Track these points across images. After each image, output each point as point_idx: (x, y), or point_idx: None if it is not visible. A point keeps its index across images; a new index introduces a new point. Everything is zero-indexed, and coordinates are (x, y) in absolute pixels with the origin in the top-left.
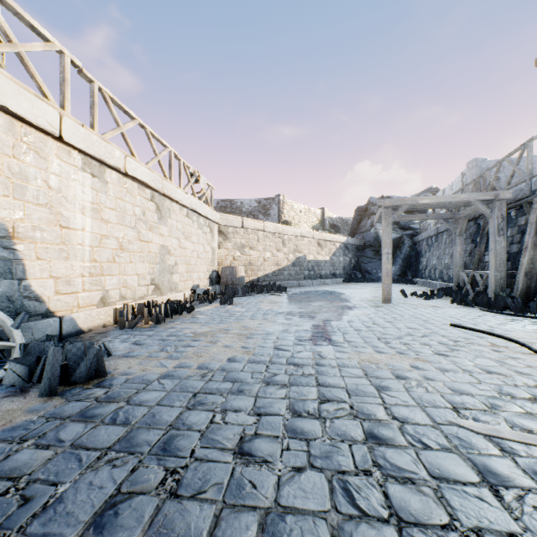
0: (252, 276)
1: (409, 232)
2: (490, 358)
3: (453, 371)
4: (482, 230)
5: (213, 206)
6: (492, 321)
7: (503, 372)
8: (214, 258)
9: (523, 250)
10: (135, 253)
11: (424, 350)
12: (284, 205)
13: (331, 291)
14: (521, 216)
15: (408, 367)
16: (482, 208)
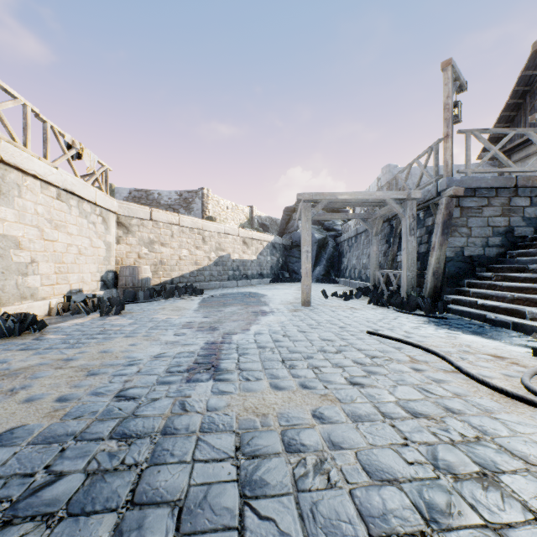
0: (165, 277)
1: (333, 233)
2: (413, 385)
3: (370, 419)
4: (395, 231)
5: (124, 196)
6: (407, 325)
7: (431, 413)
8: (110, 256)
9: (431, 250)
10: None
11: (335, 377)
12: (208, 200)
13: (254, 293)
14: (428, 217)
15: (308, 419)
16: (396, 207)
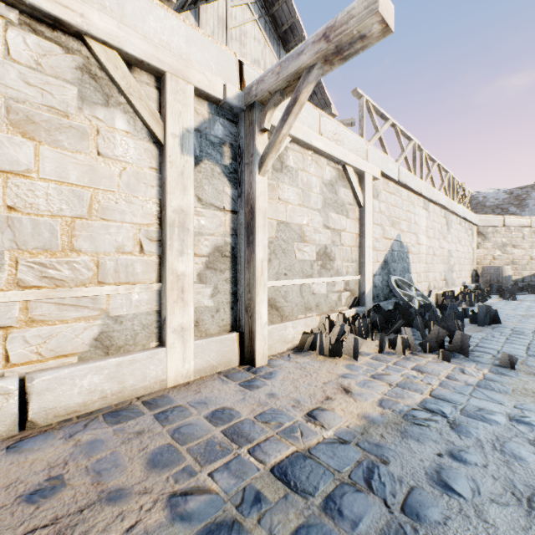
0: (515, 275)
1: None
2: None
3: None
4: None
5: None
6: None
7: None
8: (473, 258)
9: None
10: (438, 257)
11: None
12: None
13: None
14: None
15: None
16: None
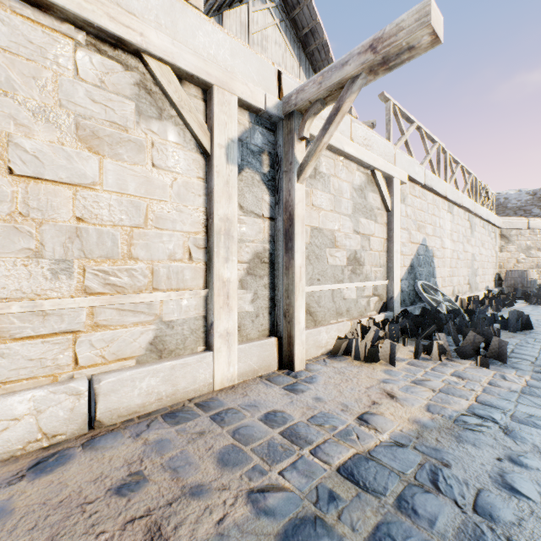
0: (540, 279)
1: None
2: None
3: None
4: None
5: None
6: None
7: None
8: (496, 262)
9: None
10: (461, 261)
11: None
12: None
13: None
14: None
15: None
16: None
